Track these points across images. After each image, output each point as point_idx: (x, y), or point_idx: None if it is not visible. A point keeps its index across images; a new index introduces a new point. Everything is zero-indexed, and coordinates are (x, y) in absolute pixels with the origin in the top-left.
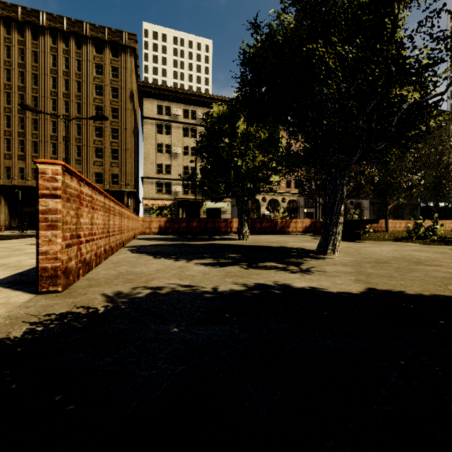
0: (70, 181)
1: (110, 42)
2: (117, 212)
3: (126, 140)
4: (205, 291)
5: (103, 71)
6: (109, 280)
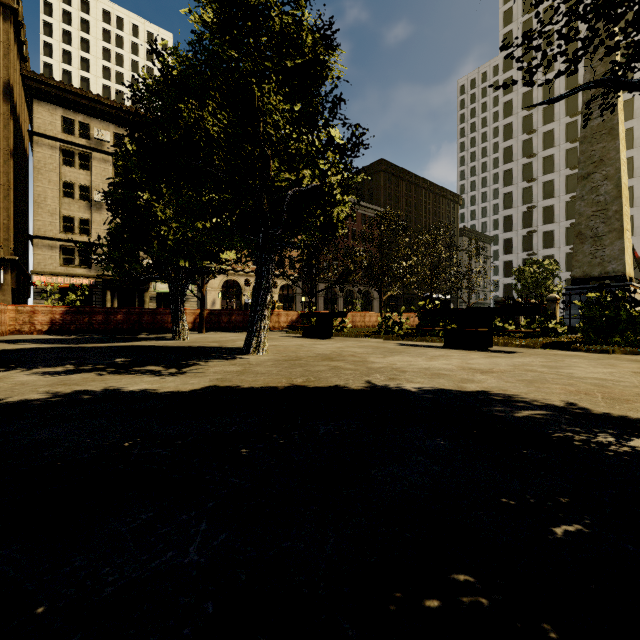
0: None
1: None
2: None
3: None
4: None
5: None
6: None
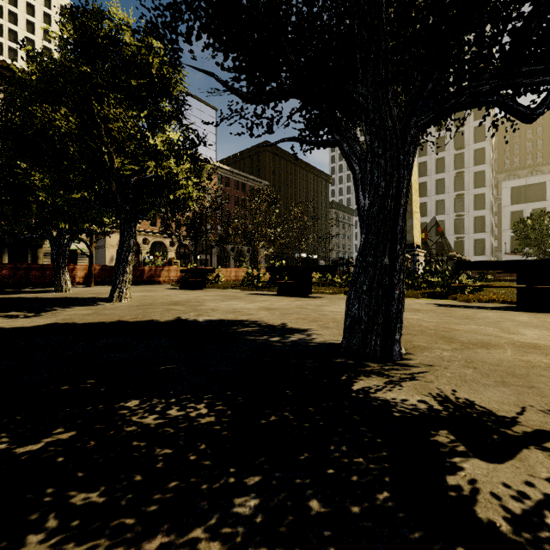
0: None
1: None
2: None
3: None
4: None
5: None
6: None
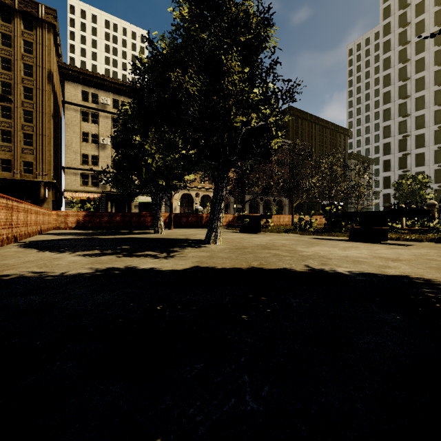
0: None
1: (22, 11)
2: (2, 205)
3: (43, 125)
4: (51, 275)
5: (12, 43)
6: None
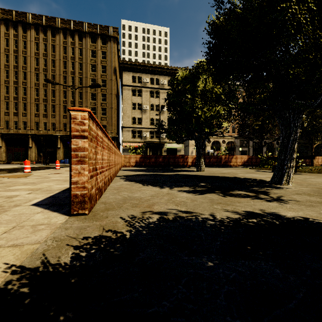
0: (92, 125)
1: (101, 34)
2: (113, 150)
3: (111, 102)
4: (205, 218)
5: (96, 55)
6: (119, 204)
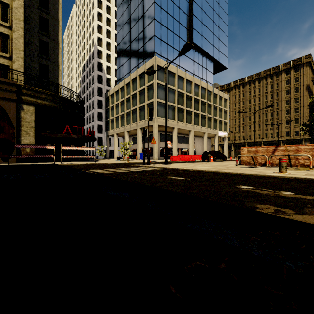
0: None
1: (293, 66)
2: None
3: (303, 112)
4: None
5: (289, 82)
6: None
